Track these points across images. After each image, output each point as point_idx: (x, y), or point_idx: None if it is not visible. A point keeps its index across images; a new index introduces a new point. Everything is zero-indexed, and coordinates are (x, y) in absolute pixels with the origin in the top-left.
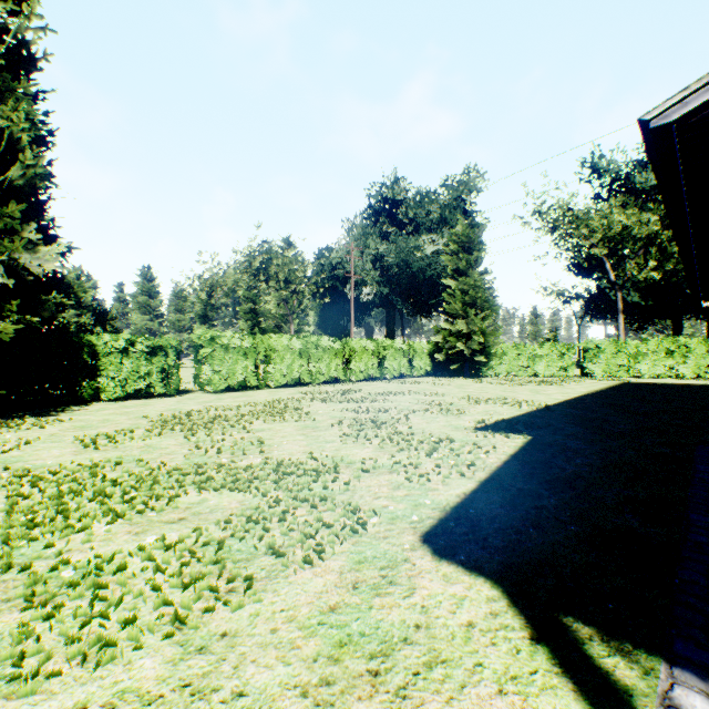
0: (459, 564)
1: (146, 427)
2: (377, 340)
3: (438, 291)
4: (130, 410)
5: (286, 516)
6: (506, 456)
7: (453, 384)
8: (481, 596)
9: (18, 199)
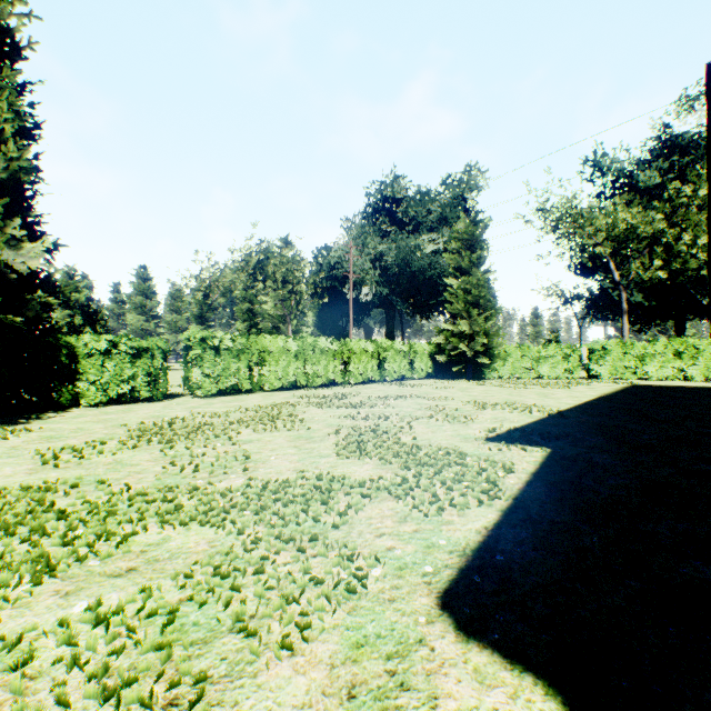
0: (494, 649)
1: (122, 437)
2: (376, 341)
3: (438, 292)
4: (109, 417)
5: (264, 567)
6: (527, 475)
7: (456, 387)
8: None
9: (1, 194)
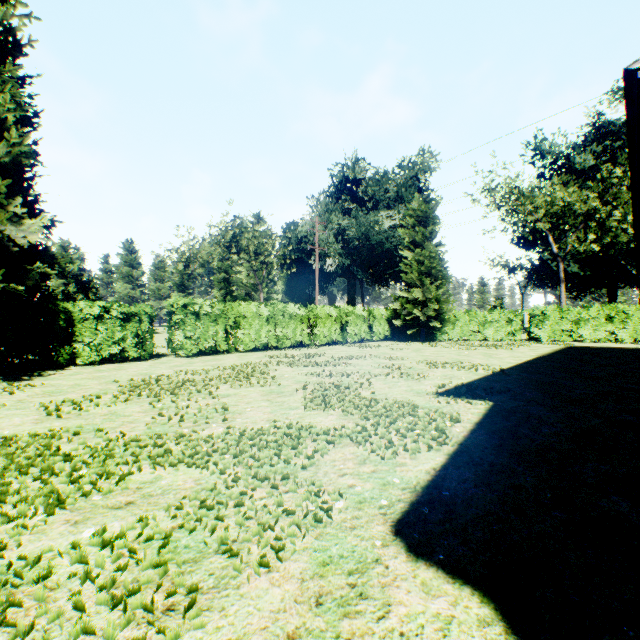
0: (438, 566)
1: (115, 392)
2: (339, 307)
3: (395, 263)
4: (102, 374)
5: (243, 501)
6: (472, 425)
7: (410, 348)
8: (470, 617)
9: (4, 176)
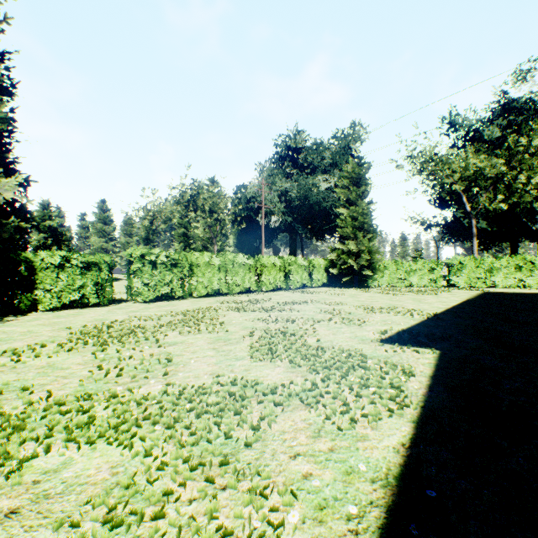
0: None
1: (63, 340)
2: (283, 257)
3: (330, 220)
4: (59, 320)
5: (163, 511)
6: (427, 379)
7: (347, 294)
8: None
9: None
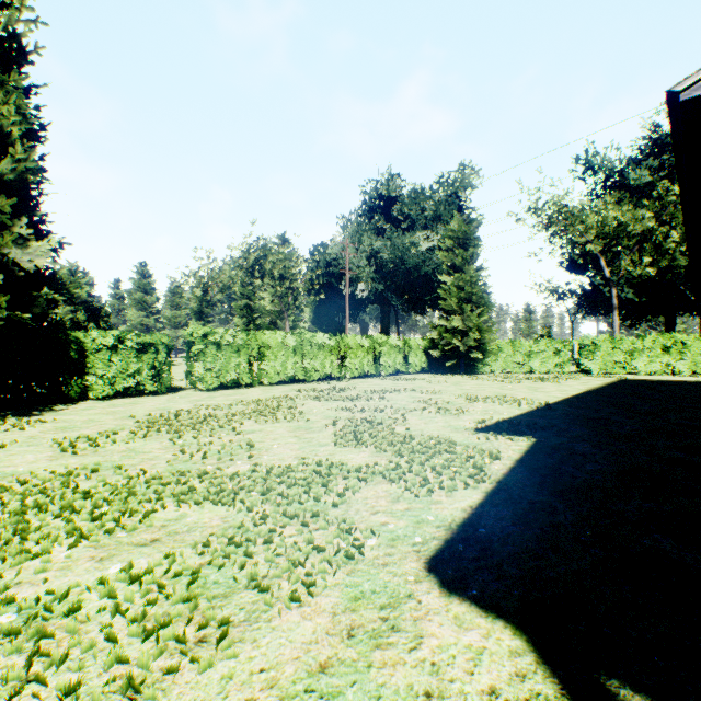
0: (472, 601)
1: (132, 428)
2: (372, 337)
3: (432, 288)
4: (117, 409)
5: (272, 538)
6: (512, 462)
7: (449, 381)
8: (502, 648)
9: (8, 194)
